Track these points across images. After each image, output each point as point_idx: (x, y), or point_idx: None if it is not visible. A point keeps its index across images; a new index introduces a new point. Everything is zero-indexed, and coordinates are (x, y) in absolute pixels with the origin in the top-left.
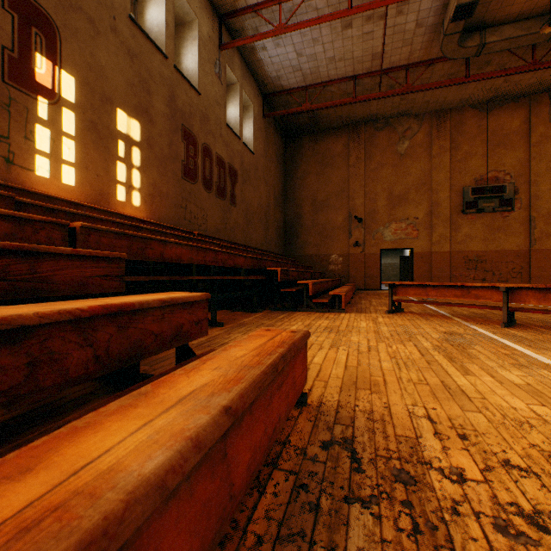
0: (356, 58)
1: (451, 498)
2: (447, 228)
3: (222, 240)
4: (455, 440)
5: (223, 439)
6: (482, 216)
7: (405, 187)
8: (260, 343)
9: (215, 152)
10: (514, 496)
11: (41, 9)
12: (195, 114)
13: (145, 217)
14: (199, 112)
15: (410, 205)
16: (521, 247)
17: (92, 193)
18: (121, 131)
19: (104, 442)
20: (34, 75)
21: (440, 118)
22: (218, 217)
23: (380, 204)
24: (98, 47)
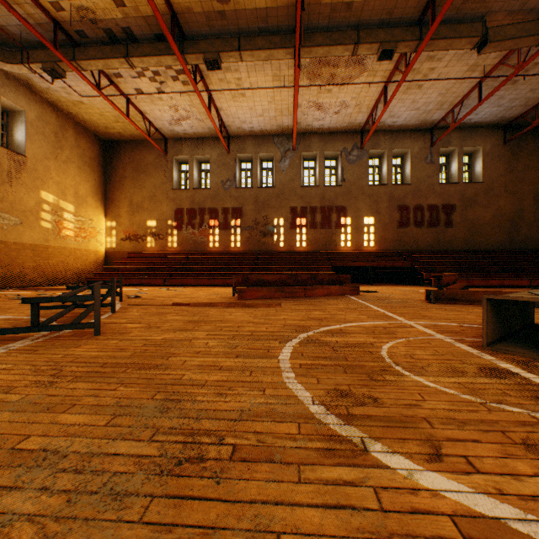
0: None
1: None
2: None
3: (423, 252)
4: None
5: None
6: None
7: None
8: None
9: (426, 205)
10: None
11: (342, 207)
12: (407, 195)
13: (376, 249)
14: (410, 192)
15: None
16: None
17: (355, 246)
18: (365, 224)
19: None
20: (341, 223)
21: None
22: (429, 238)
23: None
24: (357, 204)
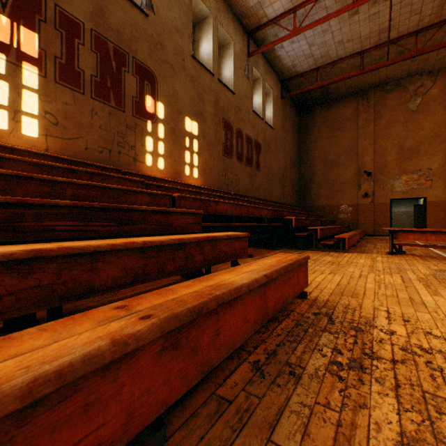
0: (363, 37)
1: (380, 338)
2: None
3: (250, 197)
4: (399, 321)
5: (264, 287)
6: None
7: (416, 140)
8: (279, 259)
9: (245, 133)
10: (421, 342)
11: (149, 69)
12: (231, 109)
13: (201, 184)
14: (233, 106)
15: (422, 157)
16: None
17: (172, 172)
18: (187, 130)
19: (226, 277)
20: (146, 108)
21: None
22: (246, 180)
23: (389, 158)
24: (175, 82)
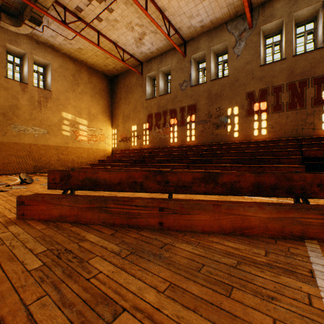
0: None
1: None
2: None
3: None
4: None
5: None
6: None
7: None
8: None
9: None
10: None
11: None
12: None
13: None
14: None
15: None
16: None
17: None
18: None
19: None
20: (322, 99)
21: None
22: None
23: None
24: None
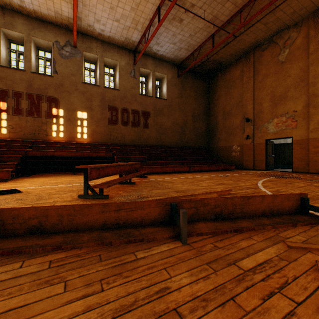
0: (203, 27)
1: None
2: None
3: (128, 145)
4: None
5: None
6: None
7: (284, 87)
8: None
9: (131, 109)
10: None
11: (54, 98)
12: (117, 99)
13: (89, 141)
14: (119, 97)
15: (289, 101)
16: None
17: (69, 137)
18: (79, 117)
19: None
20: (53, 114)
21: (317, 16)
22: (133, 135)
23: (264, 105)
24: (71, 98)
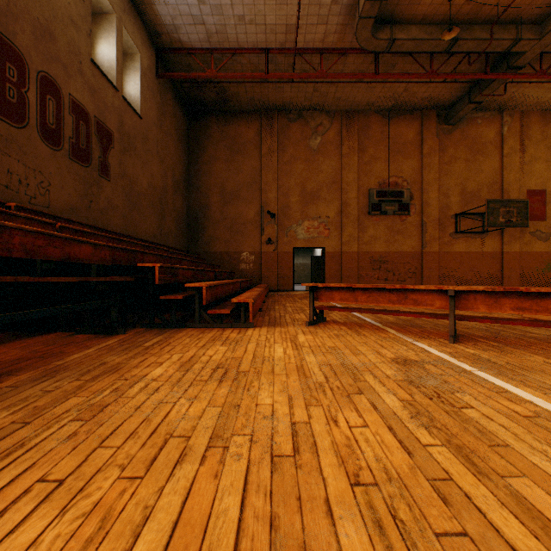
0: (269, 26)
1: None
2: (355, 228)
3: (77, 223)
4: None
5: None
6: (385, 218)
7: (317, 184)
8: None
9: (69, 93)
10: None
11: None
12: (22, 18)
13: None
14: (31, 17)
15: (322, 203)
16: (415, 249)
17: None
18: None
19: None
20: None
21: (349, 118)
22: (74, 190)
23: (293, 200)
24: None
